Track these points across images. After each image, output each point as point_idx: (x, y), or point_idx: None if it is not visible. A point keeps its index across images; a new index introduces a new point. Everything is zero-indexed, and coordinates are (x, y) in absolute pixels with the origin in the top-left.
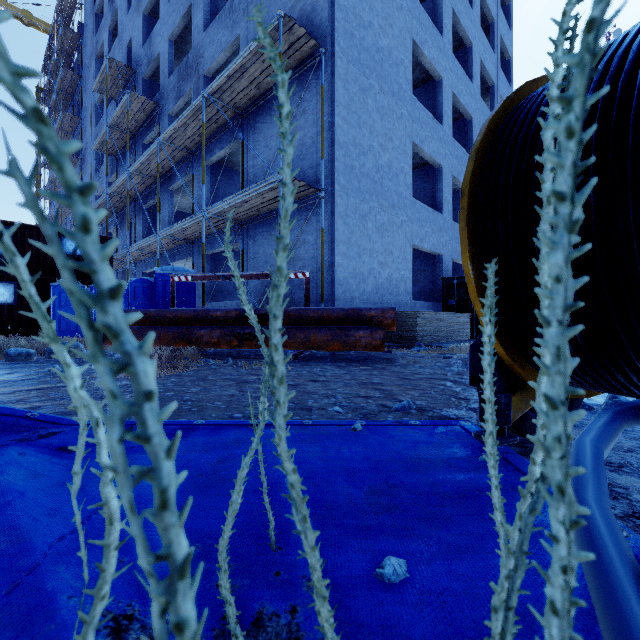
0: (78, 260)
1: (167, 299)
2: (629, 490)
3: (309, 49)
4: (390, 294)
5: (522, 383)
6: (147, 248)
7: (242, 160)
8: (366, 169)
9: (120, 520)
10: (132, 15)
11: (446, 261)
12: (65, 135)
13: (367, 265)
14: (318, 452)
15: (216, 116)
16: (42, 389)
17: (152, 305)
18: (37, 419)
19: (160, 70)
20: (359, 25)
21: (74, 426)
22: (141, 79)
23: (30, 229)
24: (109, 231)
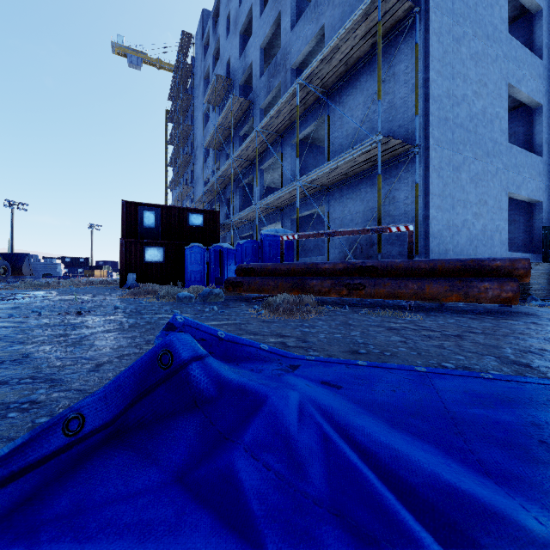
0: (198, 229)
1: (272, 255)
2: None
3: (402, 13)
4: (484, 246)
5: None
6: (245, 217)
7: (328, 133)
8: (459, 119)
9: (545, 498)
10: (230, 38)
11: (546, 208)
12: (183, 141)
13: (460, 217)
14: None
15: (305, 99)
16: (227, 324)
17: (259, 261)
18: (269, 351)
19: (253, 74)
20: None
21: (302, 360)
22: (237, 86)
23: (170, 209)
24: (213, 207)
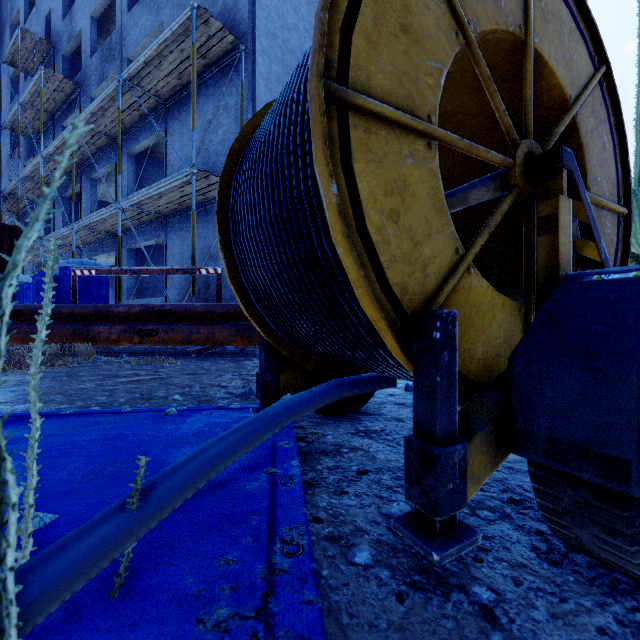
0: None
1: None
2: (353, 450)
3: (229, 44)
4: None
5: (295, 363)
6: (64, 240)
7: (165, 151)
8: None
9: None
10: None
11: None
12: None
13: None
14: (102, 434)
15: (137, 103)
16: None
17: (58, 301)
18: None
19: (82, 48)
20: (283, 26)
21: None
22: (61, 56)
23: None
24: (26, 220)
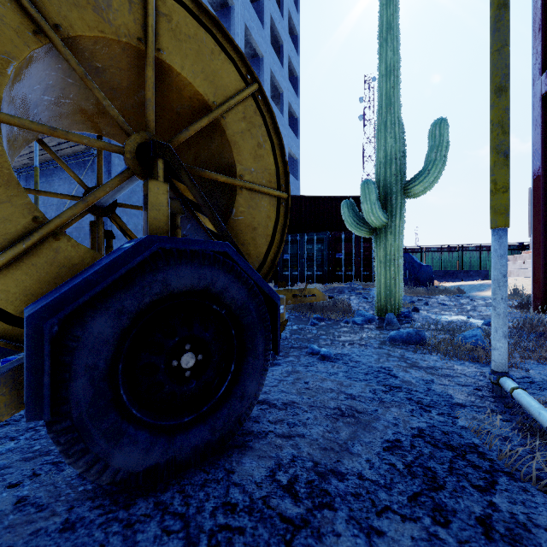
0: None
1: None
2: None
3: None
4: None
5: None
6: None
7: None
8: None
9: None
10: None
11: None
12: None
13: None
14: None
15: None
16: None
17: None
18: None
19: None
20: None
21: None
22: None
23: None
24: None
